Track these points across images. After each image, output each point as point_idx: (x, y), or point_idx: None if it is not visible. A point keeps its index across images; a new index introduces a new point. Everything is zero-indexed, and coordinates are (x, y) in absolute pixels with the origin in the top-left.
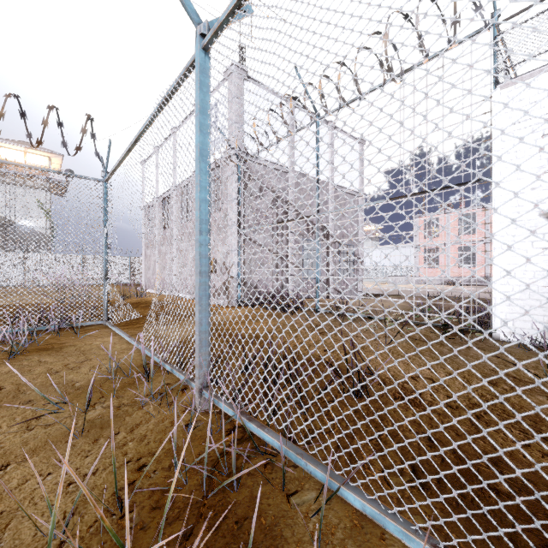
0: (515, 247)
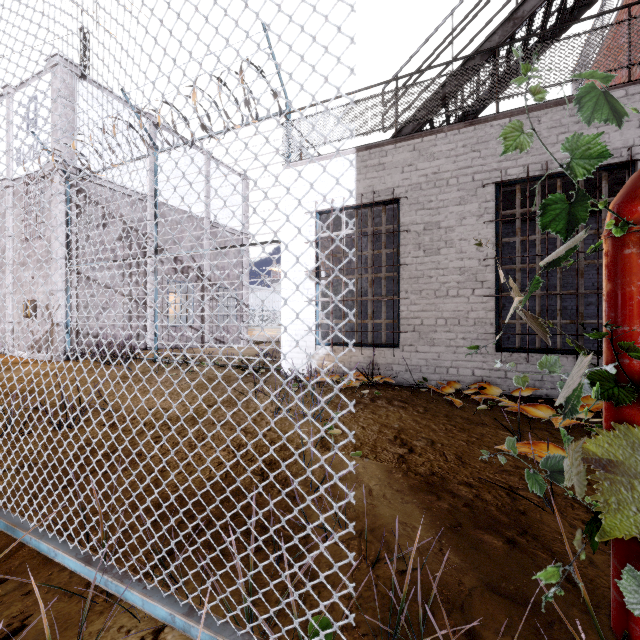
0: (293, 299)
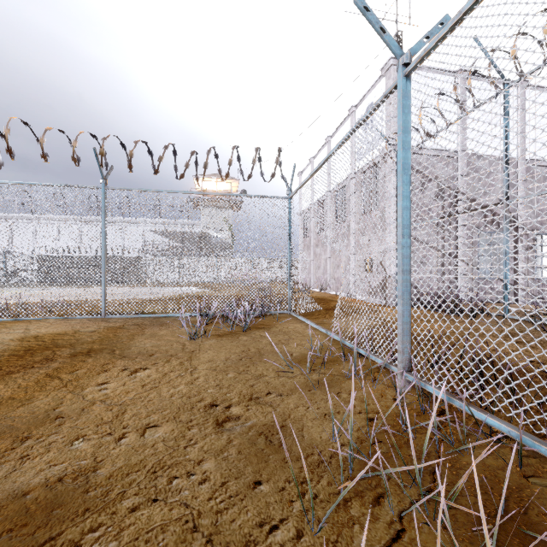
0: None
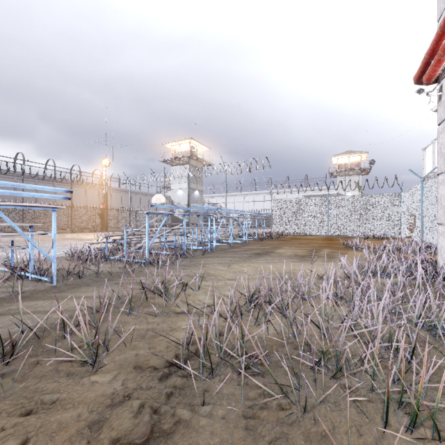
0: None
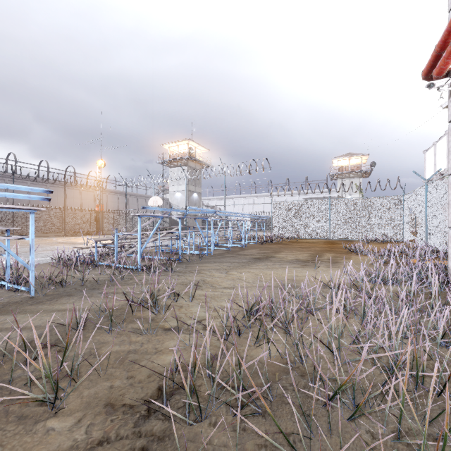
0: None
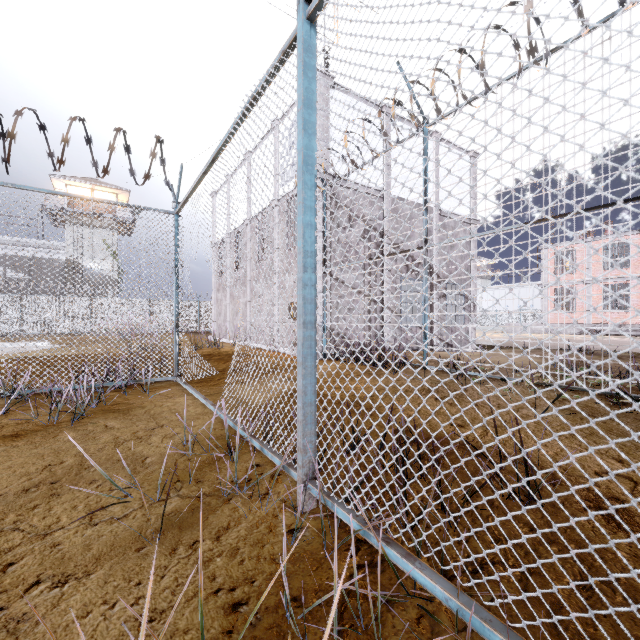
0: None
